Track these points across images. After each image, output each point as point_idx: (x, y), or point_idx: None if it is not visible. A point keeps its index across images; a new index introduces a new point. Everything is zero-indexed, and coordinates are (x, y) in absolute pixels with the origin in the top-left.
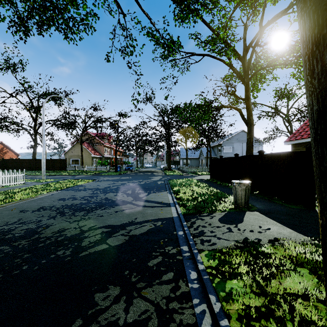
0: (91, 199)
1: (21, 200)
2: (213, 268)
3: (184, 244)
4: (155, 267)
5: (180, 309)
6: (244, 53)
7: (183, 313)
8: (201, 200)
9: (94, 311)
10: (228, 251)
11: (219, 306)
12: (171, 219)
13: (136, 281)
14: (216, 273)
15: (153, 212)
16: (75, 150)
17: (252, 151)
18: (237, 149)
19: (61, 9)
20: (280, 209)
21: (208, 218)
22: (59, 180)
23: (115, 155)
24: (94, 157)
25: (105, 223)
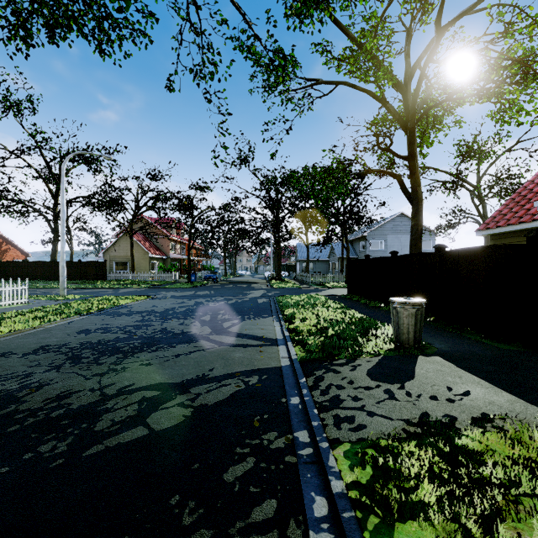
0: (137, 331)
1: (10, 333)
2: (364, 490)
3: (301, 426)
4: (238, 485)
5: None
6: (407, 78)
7: None
8: (332, 333)
9: None
10: (392, 444)
11: None
12: (277, 371)
13: (193, 524)
14: (370, 503)
15: (244, 356)
16: (121, 247)
17: (421, 247)
18: (392, 246)
19: None
20: (481, 351)
21: (347, 370)
22: (89, 297)
23: (188, 254)
24: (153, 257)
25: (152, 379)
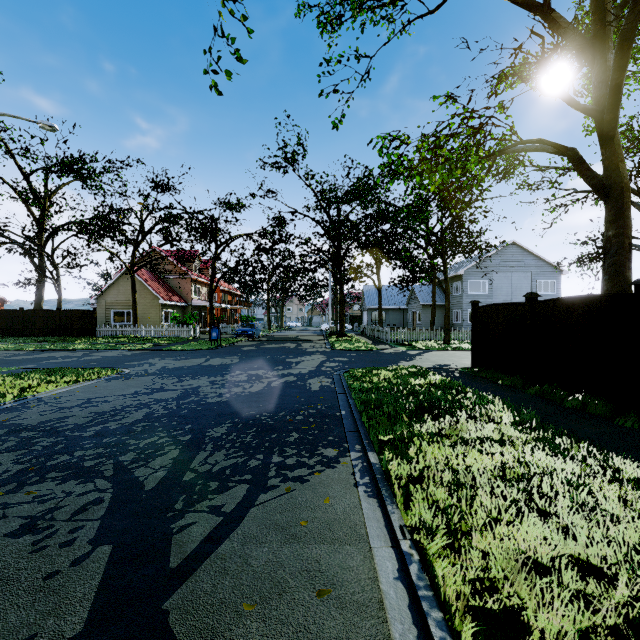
0: None
1: None
2: None
3: None
4: None
5: None
6: None
7: None
8: None
9: None
10: None
11: None
12: None
13: None
14: None
15: None
16: (121, 290)
17: (630, 279)
18: (499, 288)
19: None
20: None
21: None
22: (5, 372)
23: (210, 299)
24: (167, 305)
25: None
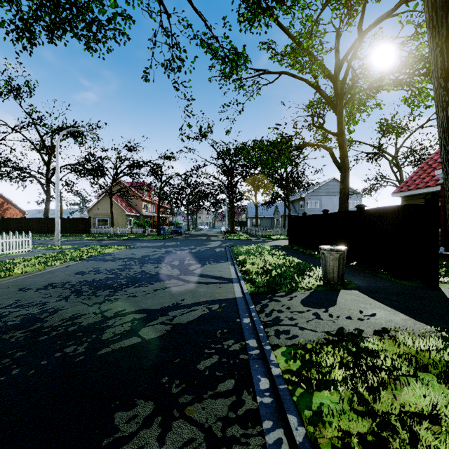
0: (122, 273)
1: (22, 274)
2: (294, 373)
3: (251, 337)
4: (208, 371)
5: (243, 437)
6: (337, 70)
7: (247, 444)
8: (275, 273)
9: (112, 440)
10: (315, 347)
11: (303, 433)
12: (233, 301)
13: (179, 392)
14: (298, 381)
15: (207, 290)
16: (102, 206)
17: (347, 206)
18: (326, 205)
19: (80, 7)
20: (389, 286)
21: (286, 300)
22: (78, 247)
23: (158, 212)
24: (129, 215)
25: (138, 306)
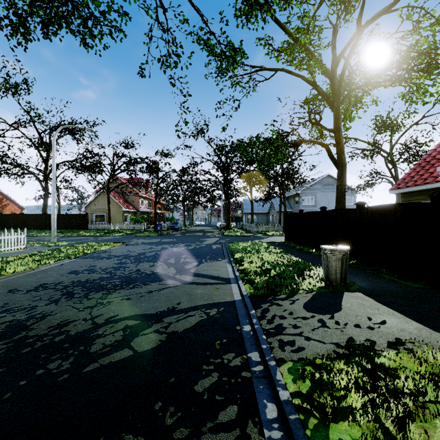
0: (116, 272)
1: (14, 273)
2: (305, 398)
3: (253, 349)
4: (207, 394)
5: None
6: (334, 66)
7: None
8: (274, 273)
9: None
10: (325, 363)
11: None
12: (232, 304)
13: (173, 424)
14: (310, 408)
15: (204, 292)
16: (100, 202)
17: (344, 203)
18: (321, 201)
19: (75, 1)
20: (394, 288)
21: (287, 304)
22: (75, 243)
23: (154, 208)
24: (126, 211)
25: (132, 311)
